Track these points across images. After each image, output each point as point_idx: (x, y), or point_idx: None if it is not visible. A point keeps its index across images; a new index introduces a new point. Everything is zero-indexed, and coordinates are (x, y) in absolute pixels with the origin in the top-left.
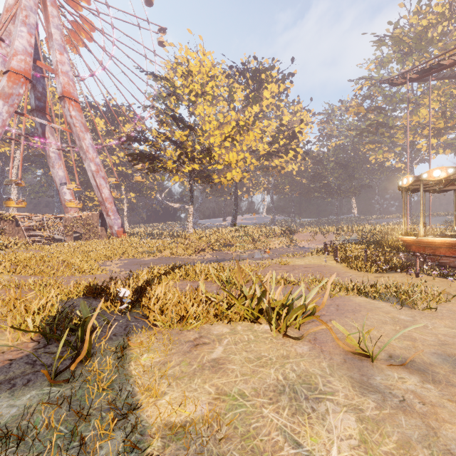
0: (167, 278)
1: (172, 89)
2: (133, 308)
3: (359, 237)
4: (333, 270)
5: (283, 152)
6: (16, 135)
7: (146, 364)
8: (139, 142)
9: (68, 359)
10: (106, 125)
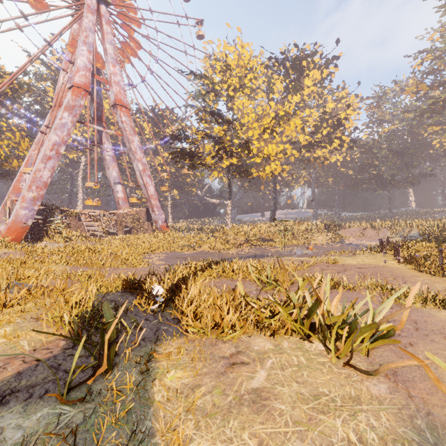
0: (204, 274)
1: (210, 86)
2: (167, 307)
3: (422, 233)
4: (396, 272)
5: (327, 141)
6: (81, 143)
7: (172, 386)
8: (180, 140)
9: (92, 366)
10: (153, 128)
